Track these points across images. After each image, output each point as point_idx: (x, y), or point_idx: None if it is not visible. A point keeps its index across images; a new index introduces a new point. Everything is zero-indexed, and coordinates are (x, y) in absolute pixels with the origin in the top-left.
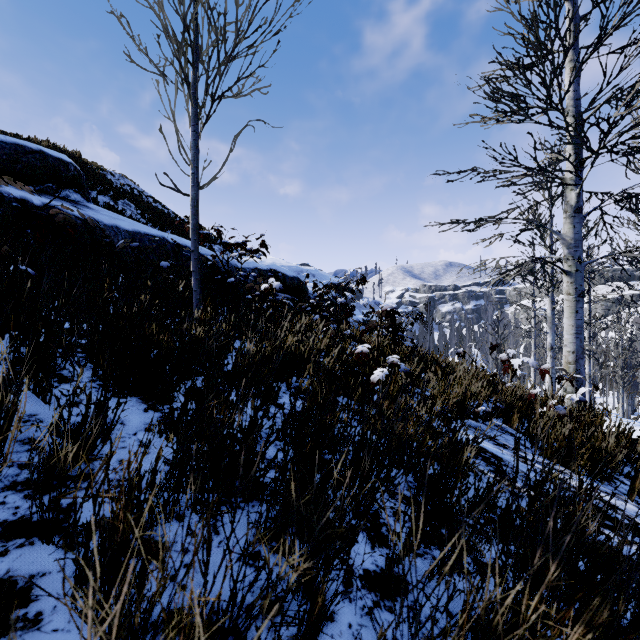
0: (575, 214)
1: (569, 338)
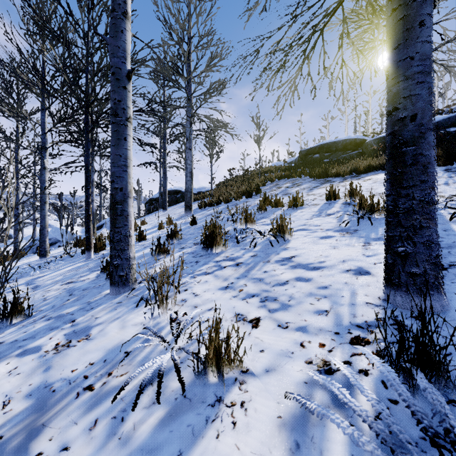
0: None
1: None
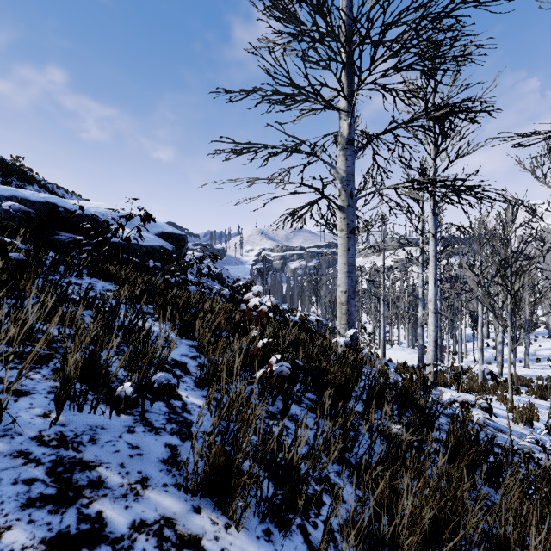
0: (347, 146)
1: (342, 277)
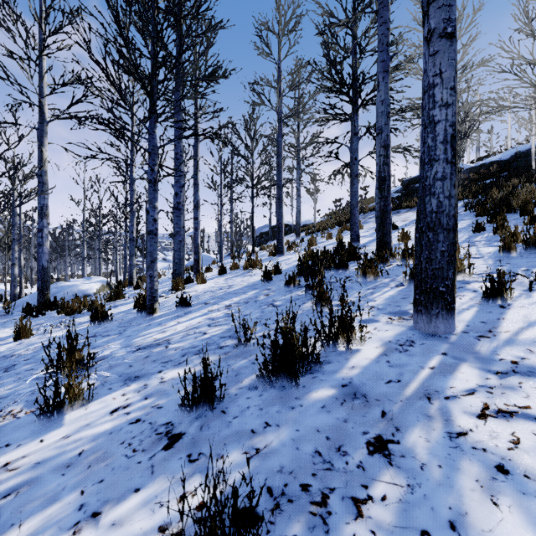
0: None
1: None
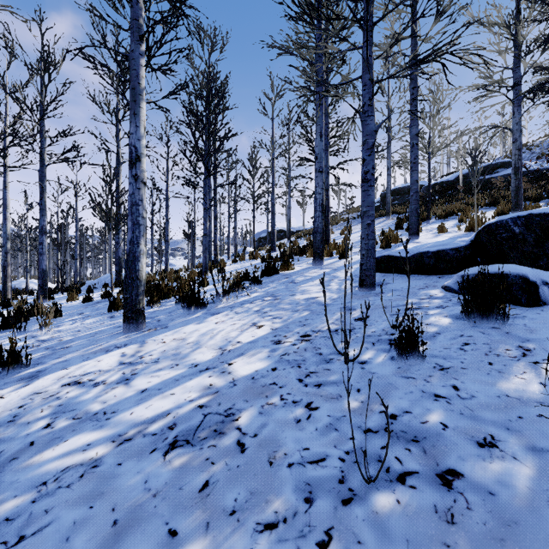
0: None
1: None
